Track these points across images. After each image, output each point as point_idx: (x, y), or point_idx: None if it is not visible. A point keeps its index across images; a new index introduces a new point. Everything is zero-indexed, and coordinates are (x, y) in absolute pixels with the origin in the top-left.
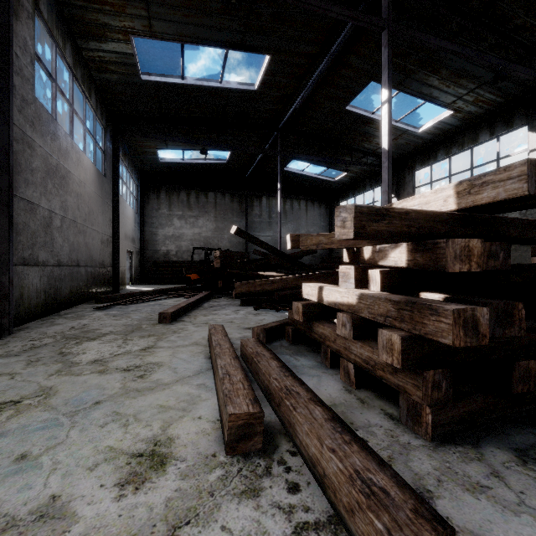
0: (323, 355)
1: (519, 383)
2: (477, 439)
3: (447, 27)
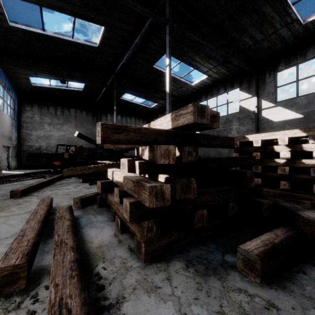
0: (111, 213)
1: (198, 222)
2: (171, 257)
3: (201, 31)
